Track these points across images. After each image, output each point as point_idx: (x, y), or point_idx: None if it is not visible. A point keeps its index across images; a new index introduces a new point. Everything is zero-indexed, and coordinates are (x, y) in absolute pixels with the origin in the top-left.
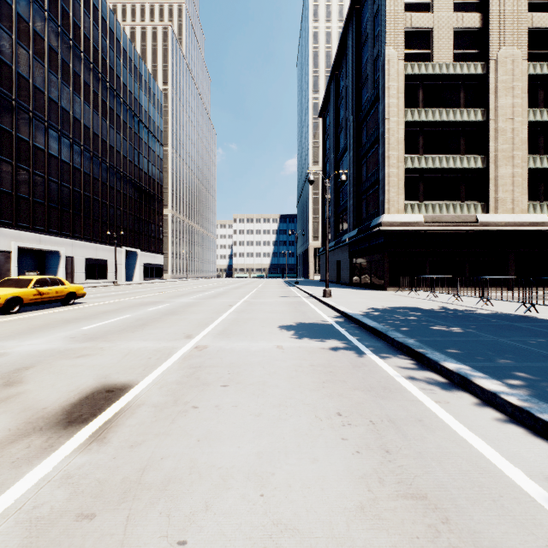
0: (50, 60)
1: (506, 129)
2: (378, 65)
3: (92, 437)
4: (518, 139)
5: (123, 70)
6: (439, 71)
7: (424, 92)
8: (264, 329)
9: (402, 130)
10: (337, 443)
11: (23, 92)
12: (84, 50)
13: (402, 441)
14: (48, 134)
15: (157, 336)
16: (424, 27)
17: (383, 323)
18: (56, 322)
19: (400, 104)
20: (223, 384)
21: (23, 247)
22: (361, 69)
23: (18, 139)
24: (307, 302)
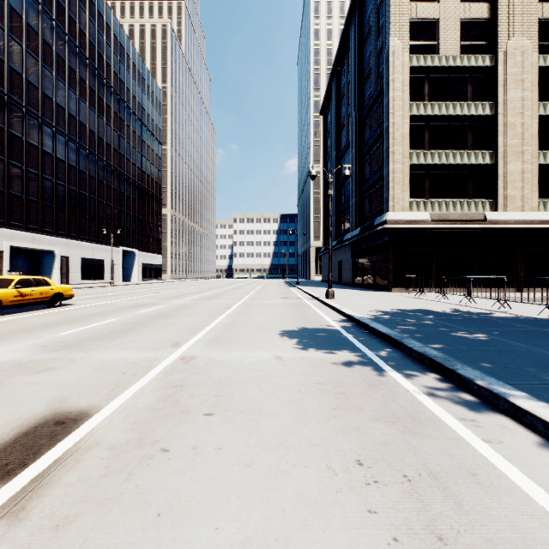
0: (44, 54)
1: (515, 124)
2: (381, 58)
3: (6, 507)
4: (528, 134)
5: (121, 67)
6: (446, 63)
7: (430, 85)
8: (262, 335)
9: (408, 125)
10: (363, 521)
11: (16, 86)
12: (80, 46)
13: (457, 516)
14: (42, 131)
15: (141, 343)
16: (430, 18)
17: (395, 328)
18: (32, 326)
19: (405, 98)
20: (206, 411)
21: (16, 247)
22: (364, 64)
23: (10, 135)
24: (309, 304)
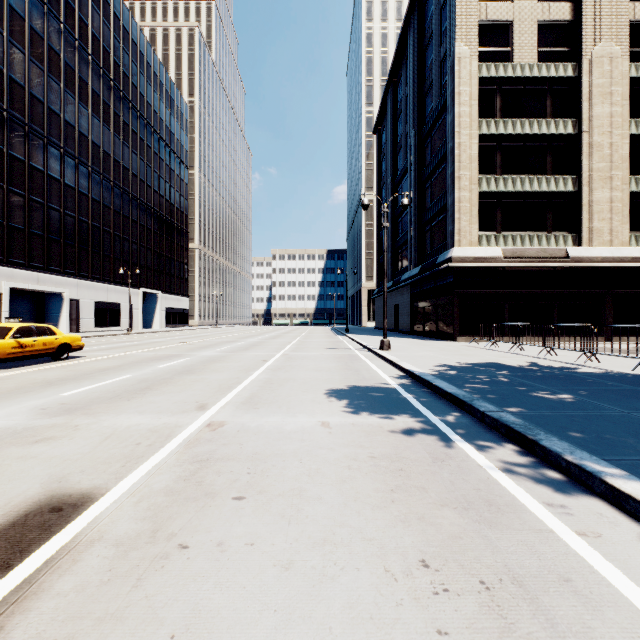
0: (50, 63)
1: (603, 144)
2: (445, 67)
3: None
4: (617, 157)
5: (140, 78)
6: (521, 73)
7: (502, 98)
8: (304, 395)
9: (476, 145)
10: None
11: (17, 100)
12: (92, 53)
13: (550, 638)
14: (48, 152)
15: (160, 406)
16: (502, 20)
17: (463, 387)
18: (33, 384)
19: (473, 114)
20: (236, 494)
21: (17, 288)
22: (425, 74)
23: (10, 157)
24: (361, 356)
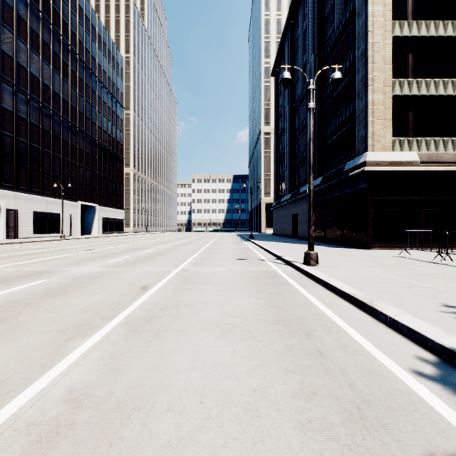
0: None
1: None
2: None
3: None
4: None
5: (79, 27)
6: None
7: (414, 1)
8: None
9: (390, 46)
10: None
11: None
12: None
13: None
14: None
15: None
16: None
17: None
18: None
19: (387, 13)
20: None
21: None
22: (325, 1)
23: None
24: (284, 276)
